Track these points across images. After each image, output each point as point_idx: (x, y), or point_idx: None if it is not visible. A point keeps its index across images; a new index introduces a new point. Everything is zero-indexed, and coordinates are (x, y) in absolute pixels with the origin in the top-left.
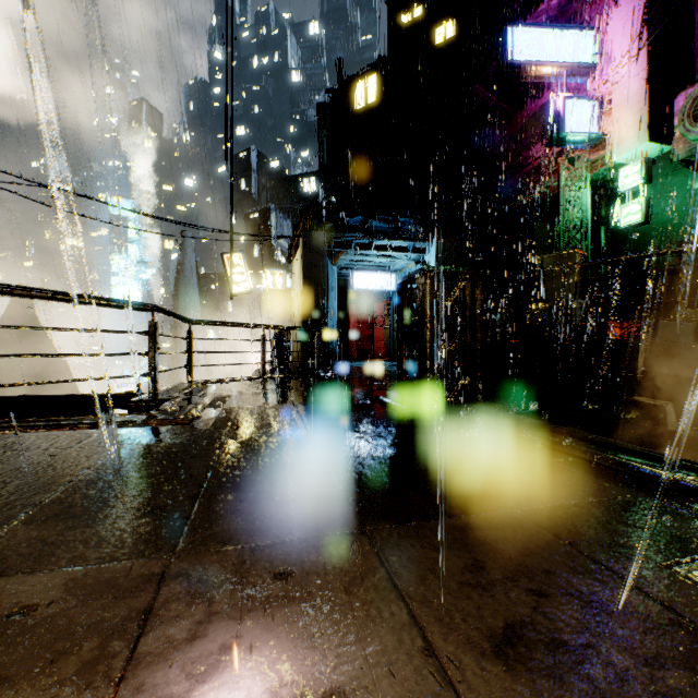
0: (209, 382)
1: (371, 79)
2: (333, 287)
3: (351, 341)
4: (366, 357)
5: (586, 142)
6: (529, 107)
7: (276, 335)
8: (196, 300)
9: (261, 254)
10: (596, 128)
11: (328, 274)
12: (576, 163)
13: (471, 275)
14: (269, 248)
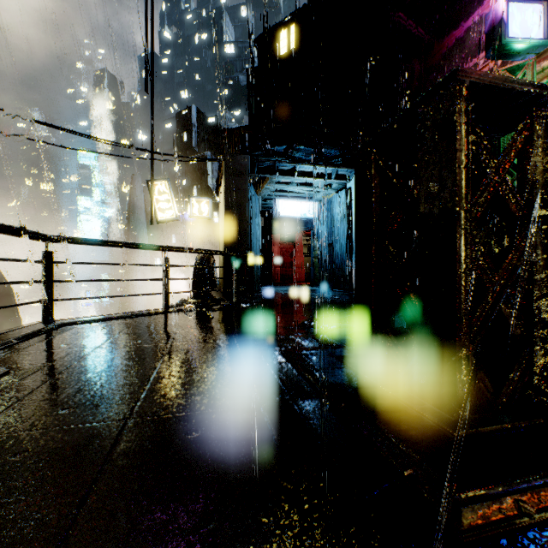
0: (78, 322)
1: (293, 27)
2: (256, 214)
3: (275, 268)
4: (289, 281)
5: (528, 51)
6: (452, 33)
7: (198, 261)
8: (145, 233)
9: (199, 194)
10: (541, 34)
11: (251, 199)
12: (516, 74)
13: (545, 110)
14: (206, 188)
